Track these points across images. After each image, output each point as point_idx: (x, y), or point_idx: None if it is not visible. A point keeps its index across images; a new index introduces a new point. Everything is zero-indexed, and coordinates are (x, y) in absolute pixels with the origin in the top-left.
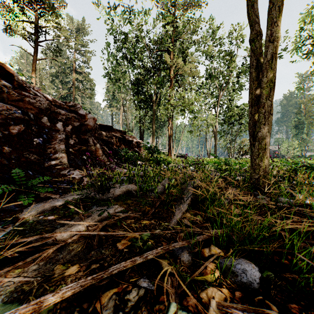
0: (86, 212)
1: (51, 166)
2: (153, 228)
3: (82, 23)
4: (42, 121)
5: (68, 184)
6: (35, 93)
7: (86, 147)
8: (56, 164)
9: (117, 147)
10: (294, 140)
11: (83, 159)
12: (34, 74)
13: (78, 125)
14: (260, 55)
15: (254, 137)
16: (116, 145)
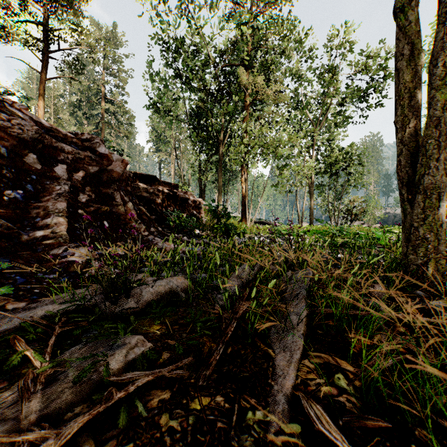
0: (49, 365)
1: (34, 240)
2: (223, 441)
3: (116, 28)
4: (25, 162)
5: (60, 274)
6: (12, 113)
7: (110, 208)
8: (45, 236)
9: (164, 209)
10: None
11: (102, 227)
12: (42, 100)
13: (97, 171)
14: (417, 35)
15: (410, 186)
16: (162, 205)
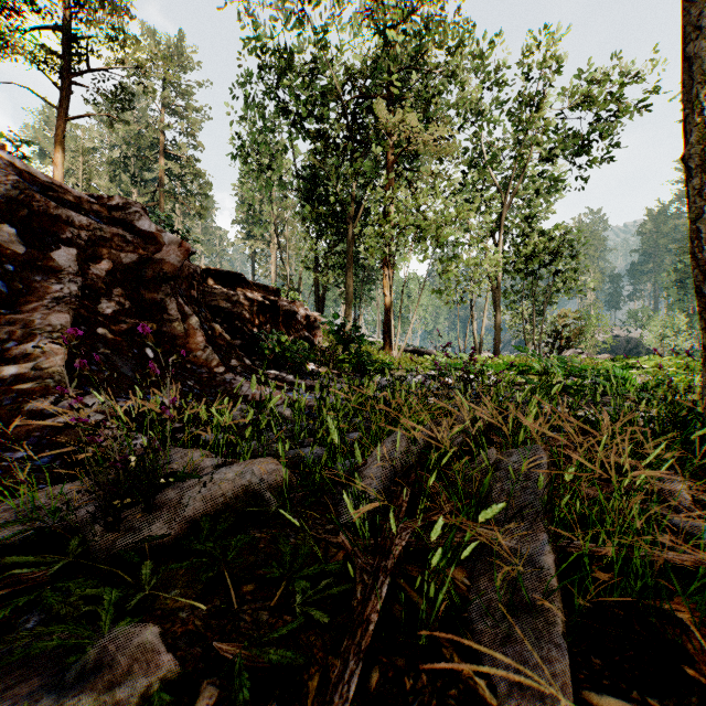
0: None
1: None
2: None
3: (182, 40)
4: None
5: (38, 450)
6: None
7: (158, 326)
8: (21, 375)
9: (256, 329)
10: (676, 313)
11: (142, 358)
12: (60, 153)
13: (135, 261)
14: None
15: None
16: (254, 323)
